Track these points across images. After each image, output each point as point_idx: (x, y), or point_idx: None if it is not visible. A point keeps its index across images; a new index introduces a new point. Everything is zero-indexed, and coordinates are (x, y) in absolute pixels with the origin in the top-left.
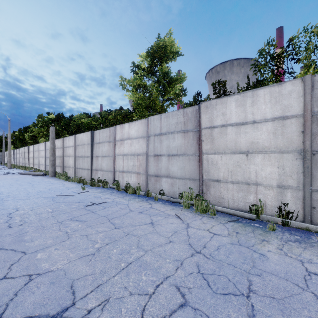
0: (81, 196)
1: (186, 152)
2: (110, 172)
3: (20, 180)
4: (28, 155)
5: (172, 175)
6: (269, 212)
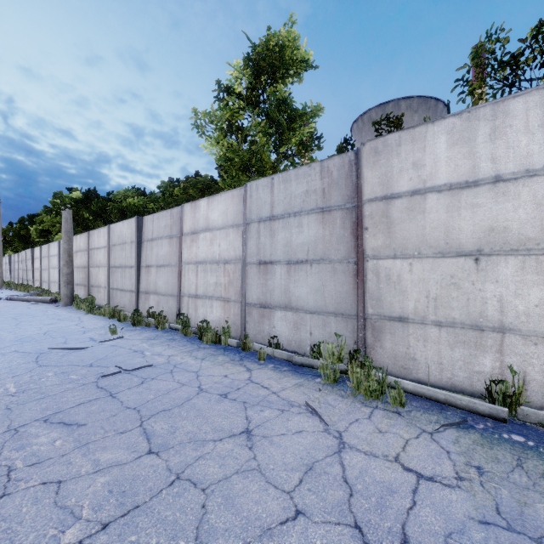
0: (102, 349)
1: (327, 256)
2: (171, 296)
3: (1, 311)
4: (32, 265)
5: (296, 304)
6: (534, 400)
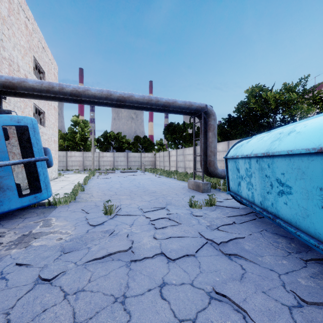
0: None
1: None
2: None
3: None
4: None
5: None
6: None
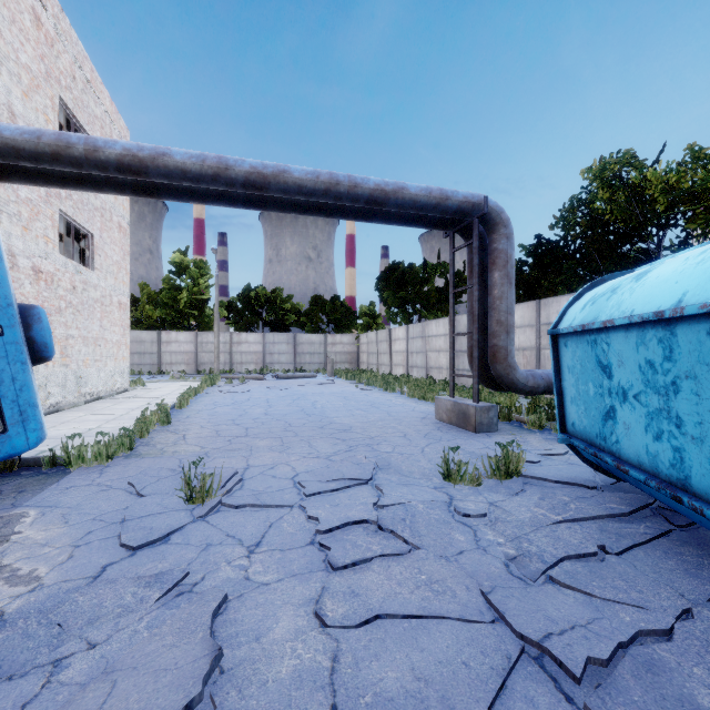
0: None
1: None
2: None
3: None
4: None
5: None
6: None
